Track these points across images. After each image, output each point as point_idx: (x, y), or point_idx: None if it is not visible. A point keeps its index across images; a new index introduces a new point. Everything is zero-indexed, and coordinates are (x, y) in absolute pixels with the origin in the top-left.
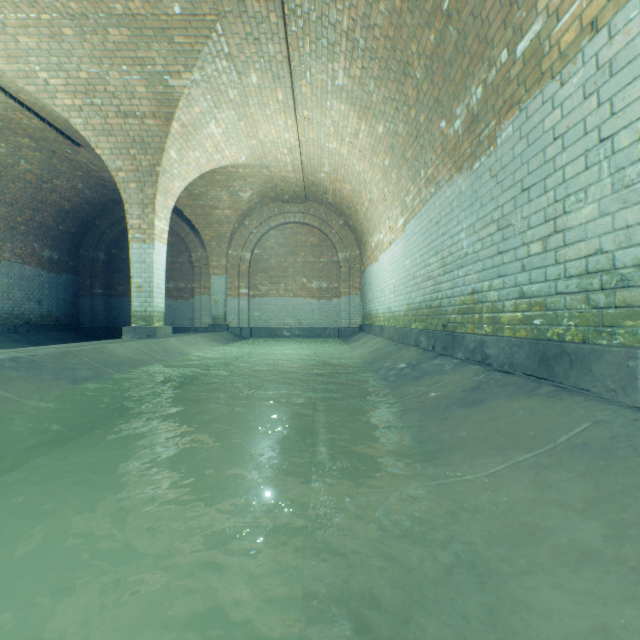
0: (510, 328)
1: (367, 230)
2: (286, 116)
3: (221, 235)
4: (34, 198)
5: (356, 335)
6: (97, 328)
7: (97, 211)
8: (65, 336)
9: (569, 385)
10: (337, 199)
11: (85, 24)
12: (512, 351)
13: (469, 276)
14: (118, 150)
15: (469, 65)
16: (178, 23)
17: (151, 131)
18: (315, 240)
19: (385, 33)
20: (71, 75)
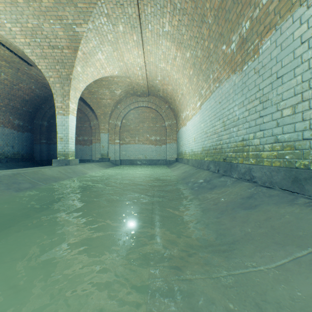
0: (268, 160)
1: (180, 110)
2: (138, 49)
3: (105, 113)
4: (9, 93)
5: (174, 163)
6: (43, 160)
7: (43, 100)
8: (26, 164)
9: None
10: (164, 94)
11: None
12: (272, 174)
13: (240, 131)
14: (49, 66)
15: (241, 10)
16: None
17: (67, 56)
18: (153, 115)
19: None
20: (23, 25)
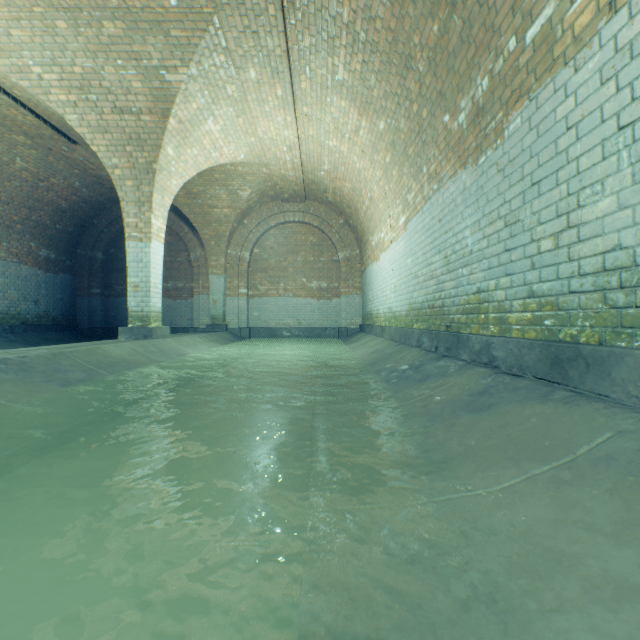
0: (518, 329)
1: (367, 229)
2: (285, 113)
3: (220, 234)
4: (30, 197)
5: (356, 335)
6: (95, 328)
7: (95, 210)
8: (62, 336)
9: (585, 390)
10: (337, 198)
11: (79, 17)
12: (521, 353)
13: (474, 275)
14: (114, 147)
15: (474, 55)
16: (174, 16)
17: (147, 127)
18: (315, 239)
19: (387, 25)
20: (65, 70)
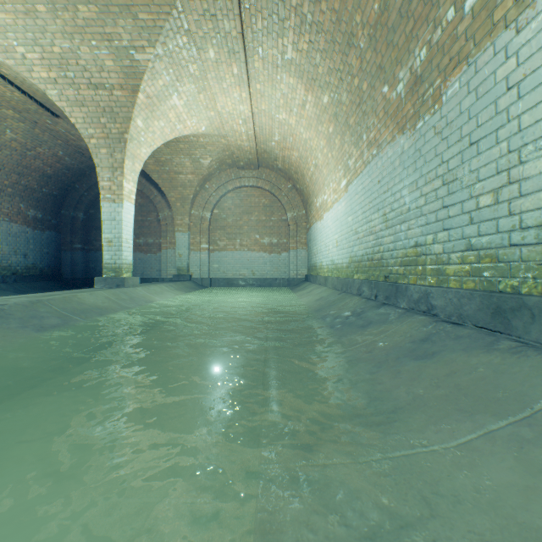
0: (456, 280)
1: (312, 192)
2: (241, 89)
3: (184, 197)
4: (19, 164)
5: (302, 284)
6: (76, 278)
7: (76, 176)
8: (48, 285)
9: (530, 340)
10: (286, 165)
11: (56, 1)
12: (461, 303)
13: (412, 230)
14: (90, 119)
15: (413, 29)
16: (141, 0)
17: (119, 102)
18: (267, 201)
19: (331, 6)
20: (46, 50)
